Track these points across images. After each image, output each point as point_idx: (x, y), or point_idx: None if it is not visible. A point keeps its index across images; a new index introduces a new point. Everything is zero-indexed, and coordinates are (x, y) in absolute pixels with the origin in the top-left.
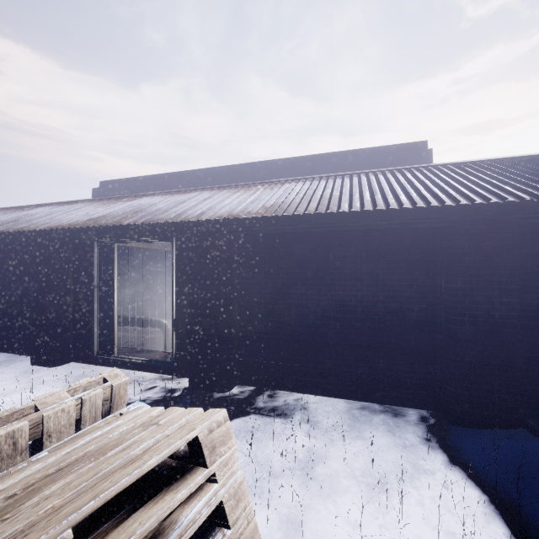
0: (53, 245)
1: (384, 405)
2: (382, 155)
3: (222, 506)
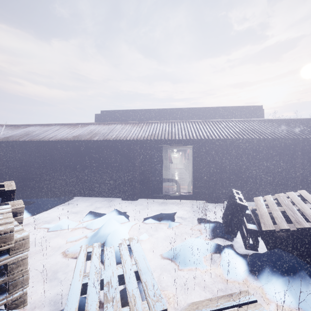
0: (136, 146)
1: None
2: (245, 109)
3: None
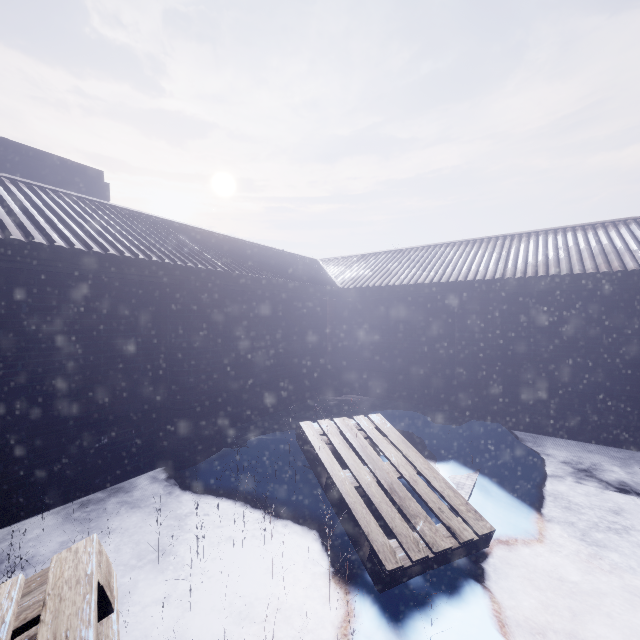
0: None
1: (107, 489)
2: (41, 163)
3: None
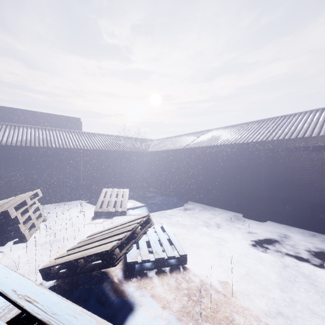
0: None
1: (66, 202)
2: (63, 119)
3: (38, 207)
